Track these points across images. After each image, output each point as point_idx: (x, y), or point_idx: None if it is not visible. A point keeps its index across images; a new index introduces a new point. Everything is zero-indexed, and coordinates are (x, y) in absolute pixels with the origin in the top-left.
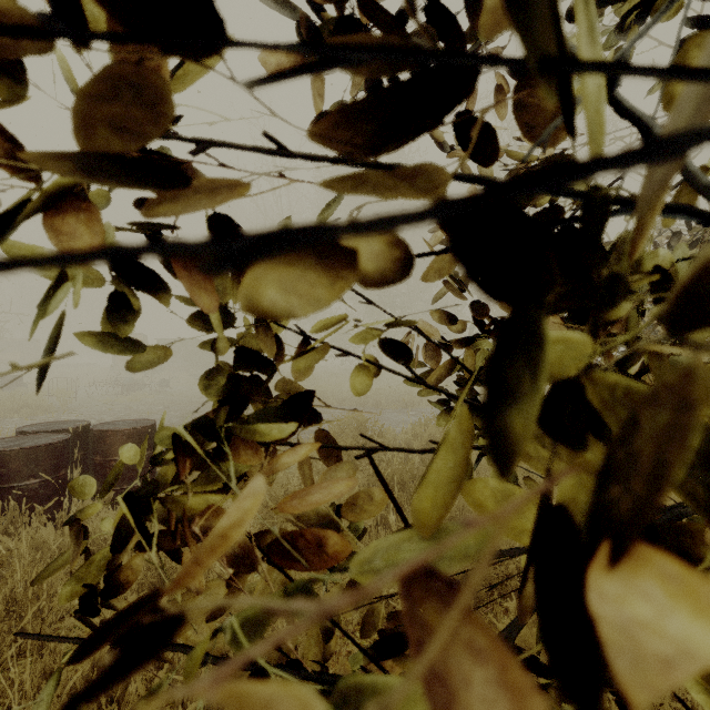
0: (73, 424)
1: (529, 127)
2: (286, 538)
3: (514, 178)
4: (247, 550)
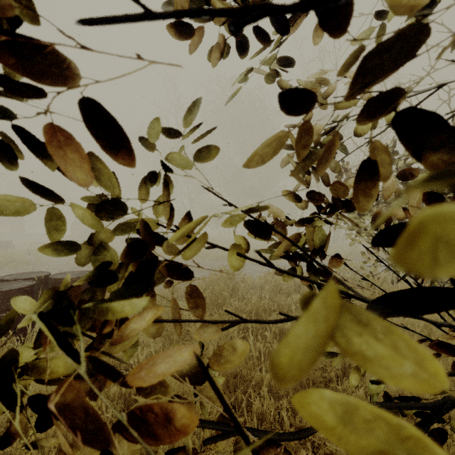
0: (39, 274)
1: (387, 1)
2: (143, 414)
3: (361, 68)
4: (106, 425)
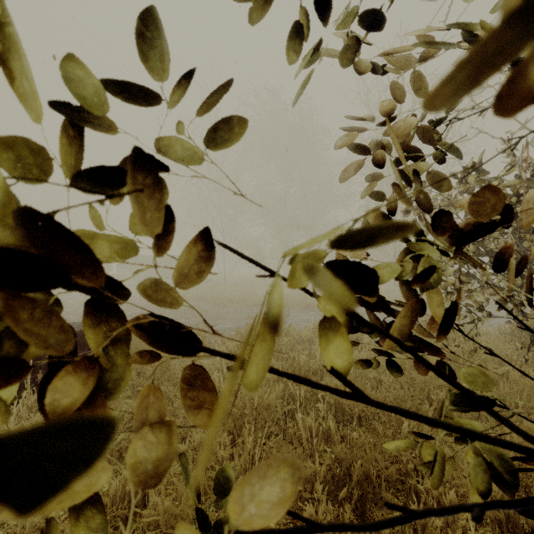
0: None
1: None
2: None
3: None
4: None
